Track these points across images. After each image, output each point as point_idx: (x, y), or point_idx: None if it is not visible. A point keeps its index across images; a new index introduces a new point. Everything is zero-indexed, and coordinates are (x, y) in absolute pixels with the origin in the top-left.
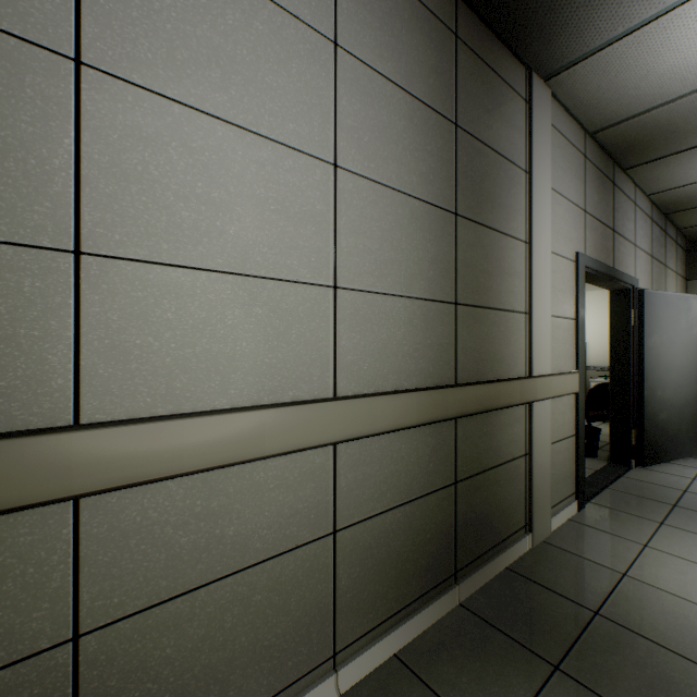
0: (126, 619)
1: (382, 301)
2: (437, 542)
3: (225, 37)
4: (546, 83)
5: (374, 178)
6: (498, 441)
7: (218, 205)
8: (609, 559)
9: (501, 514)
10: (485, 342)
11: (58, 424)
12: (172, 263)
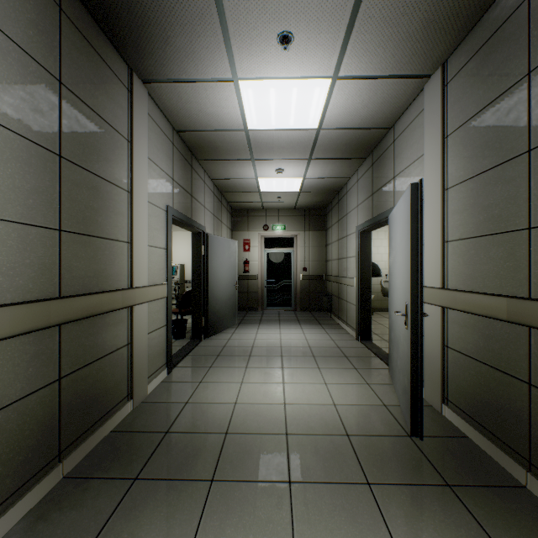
0: None
1: None
2: (39, 435)
3: None
4: (144, 84)
5: None
6: (104, 338)
7: None
8: (181, 397)
9: (107, 393)
10: (91, 263)
11: None
12: None
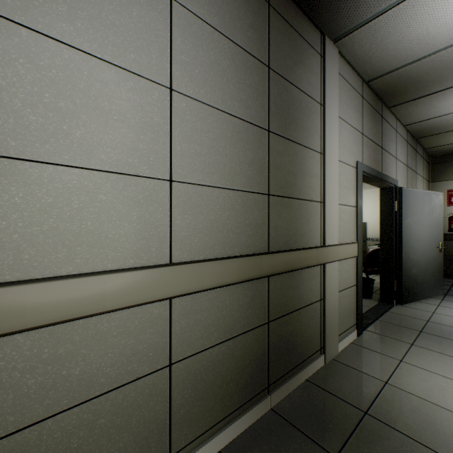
0: None
1: (210, 191)
2: (254, 366)
3: None
4: (335, 44)
5: (203, 100)
6: (300, 291)
7: (65, 112)
8: (376, 371)
9: (303, 342)
10: (290, 222)
11: None
12: (20, 157)
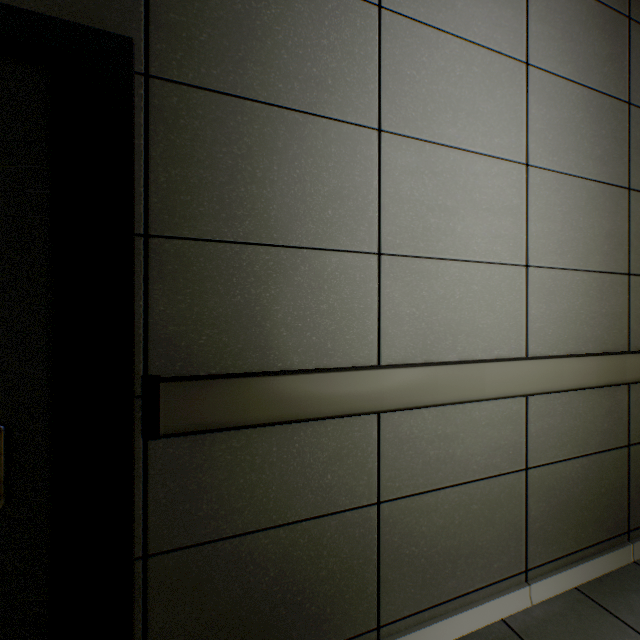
0: (401, 499)
1: (563, 275)
2: (610, 498)
3: (454, 86)
4: None
5: (556, 169)
6: None
7: (450, 211)
8: None
9: None
10: None
11: (370, 364)
12: (425, 256)
